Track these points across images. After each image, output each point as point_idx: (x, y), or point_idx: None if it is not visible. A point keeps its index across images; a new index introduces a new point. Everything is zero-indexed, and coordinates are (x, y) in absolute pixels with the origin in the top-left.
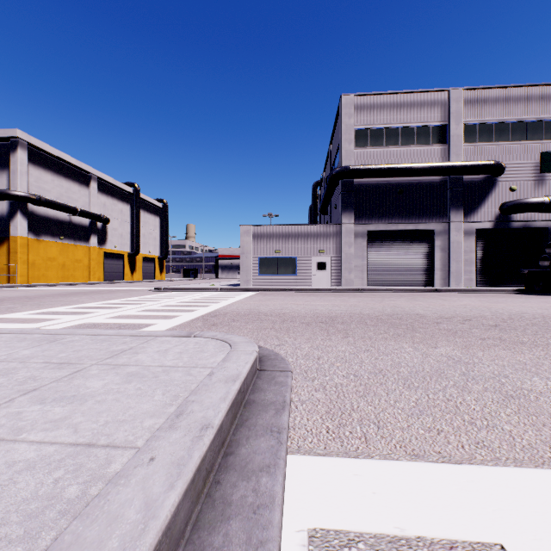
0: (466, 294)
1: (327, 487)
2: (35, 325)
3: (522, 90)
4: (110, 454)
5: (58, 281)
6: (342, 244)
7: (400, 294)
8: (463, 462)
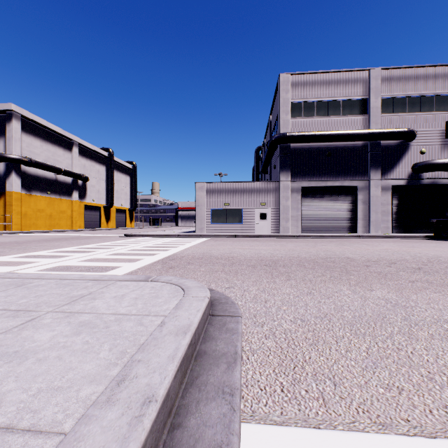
0: (384, 239)
1: None
2: (15, 267)
3: (430, 70)
4: (27, 445)
5: (46, 228)
6: (280, 197)
7: (329, 239)
8: (438, 435)
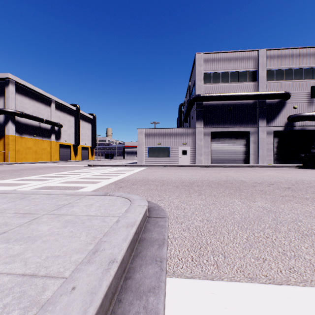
0: (268, 168)
1: (194, 303)
2: (16, 187)
3: (300, 50)
4: (46, 283)
5: (32, 160)
6: (196, 139)
7: (230, 168)
8: (283, 283)
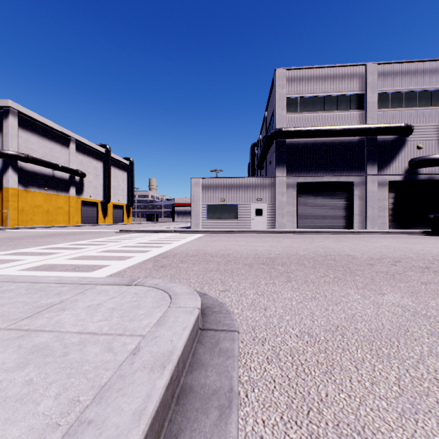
0: (381, 235)
1: None
2: None
3: (427, 64)
4: None
5: (43, 224)
6: (276, 193)
7: (326, 235)
8: None
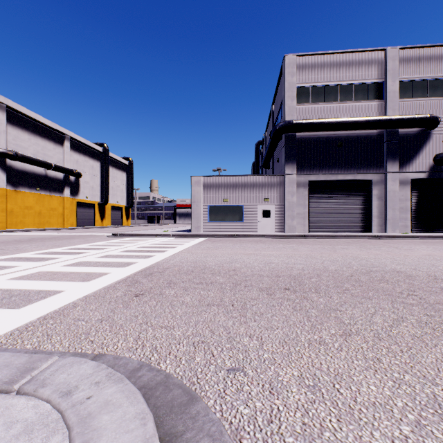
0: (407, 240)
1: None
2: None
3: None
4: None
5: (34, 226)
6: (285, 193)
7: (344, 240)
8: None
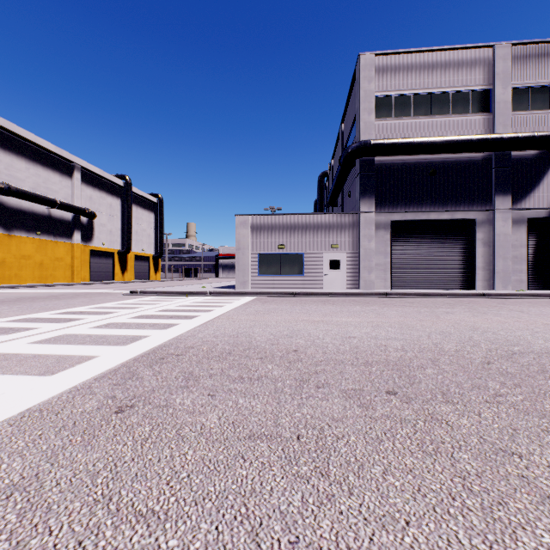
0: (527, 300)
1: None
2: None
3: None
4: None
5: (34, 281)
6: (360, 237)
7: (441, 300)
8: None
